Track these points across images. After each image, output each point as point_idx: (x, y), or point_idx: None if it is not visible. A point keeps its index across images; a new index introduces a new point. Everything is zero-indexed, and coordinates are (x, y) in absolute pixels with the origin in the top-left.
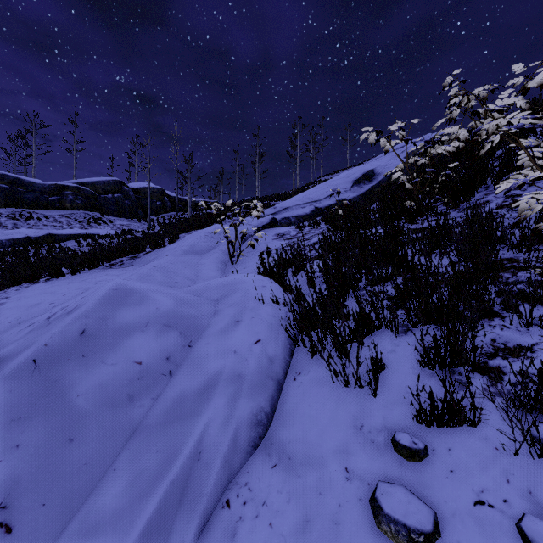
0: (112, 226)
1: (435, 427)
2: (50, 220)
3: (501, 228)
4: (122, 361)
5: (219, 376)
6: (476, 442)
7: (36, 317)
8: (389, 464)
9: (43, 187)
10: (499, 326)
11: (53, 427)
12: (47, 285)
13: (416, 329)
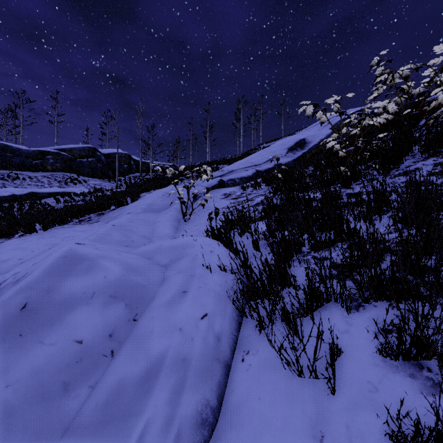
0: (86, 185)
1: None
2: (33, 180)
3: None
4: (62, 339)
5: (162, 361)
6: None
7: (1, 275)
8: None
9: (28, 152)
10: None
11: None
12: (19, 241)
13: (368, 305)
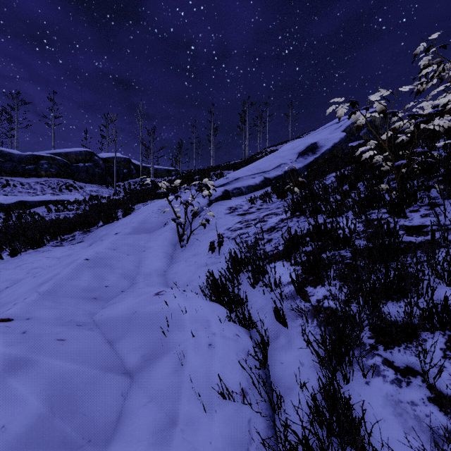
0: (82, 192)
1: None
2: (25, 187)
3: None
4: None
5: None
6: None
7: None
8: None
9: (21, 157)
10: None
11: None
12: None
13: None
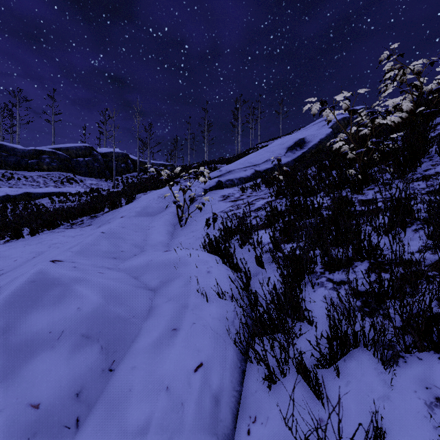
0: (82, 185)
1: None
2: (29, 180)
3: None
4: (12, 403)
5: None
6: None
7: None
8: None
9: (24, 151)
10: None
11: None
12: (4, 247)
13: (409, 356)
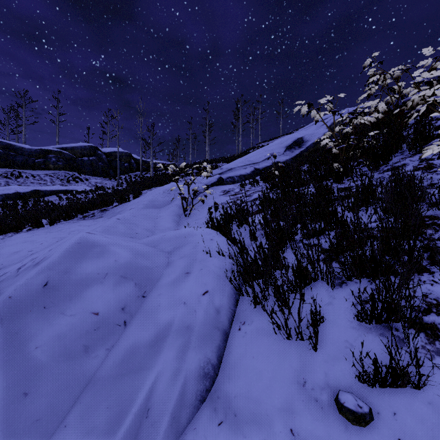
0: (88, 183)
1: (378, 387)
2: (36, 178)
3: (423, 189)
4: (80, 311)
5: (169, 327)
6: (421, 406)
7: (14, 264)
8: (335, 427)
9: (31, 151)
10: (429, 281)
11: (9, 381)
12: (28, 234)
13: (350, 282)
